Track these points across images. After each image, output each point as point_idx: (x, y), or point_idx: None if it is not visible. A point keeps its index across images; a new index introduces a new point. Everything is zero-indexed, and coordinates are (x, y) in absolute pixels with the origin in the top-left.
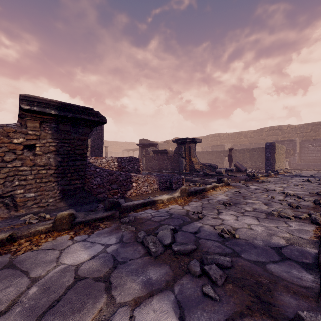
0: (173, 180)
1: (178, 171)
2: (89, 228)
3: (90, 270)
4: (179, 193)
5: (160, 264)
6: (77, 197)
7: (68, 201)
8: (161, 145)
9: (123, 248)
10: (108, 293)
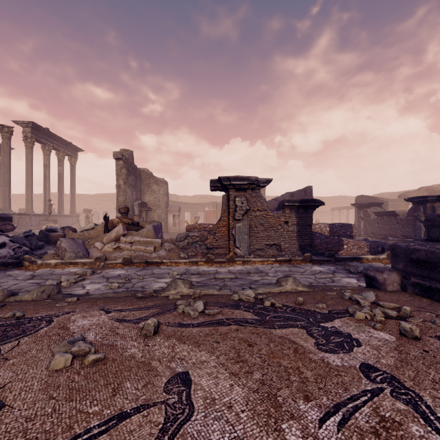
0: (385, 247)
1: (413, 239)
2: (318, 263)
3: (325, 271)
4: (385, 256)
5: (354, 274)
6: (306, 250)
7: (302, 252)
8: (392, 202)
9: (337, 270)
10: (333, 274)
